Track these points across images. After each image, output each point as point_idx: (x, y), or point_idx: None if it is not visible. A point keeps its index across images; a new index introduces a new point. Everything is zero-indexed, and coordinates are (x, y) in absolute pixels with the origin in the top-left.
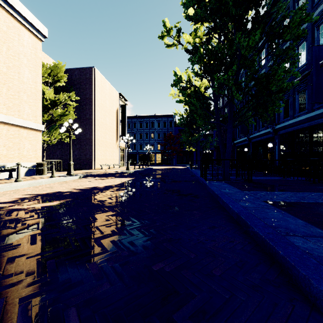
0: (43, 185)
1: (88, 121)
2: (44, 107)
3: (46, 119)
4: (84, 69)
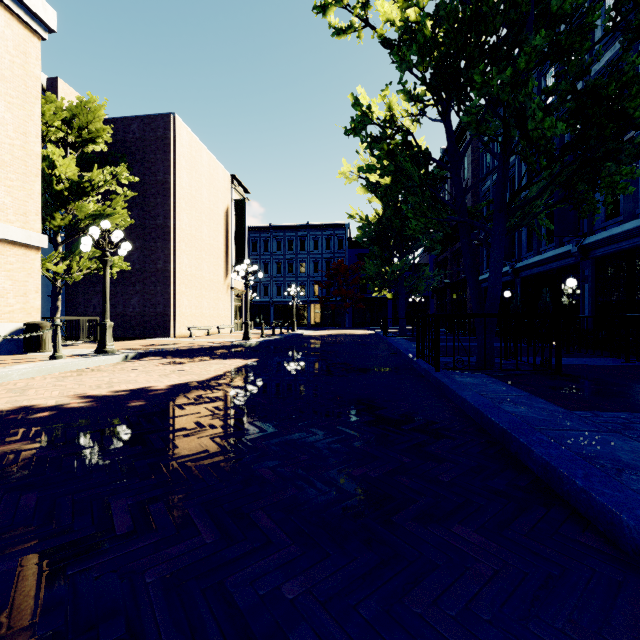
0: (11, 382)
1: (160, 232)
2: (54, 197)
3: (60, 224)
4: (152, 118)
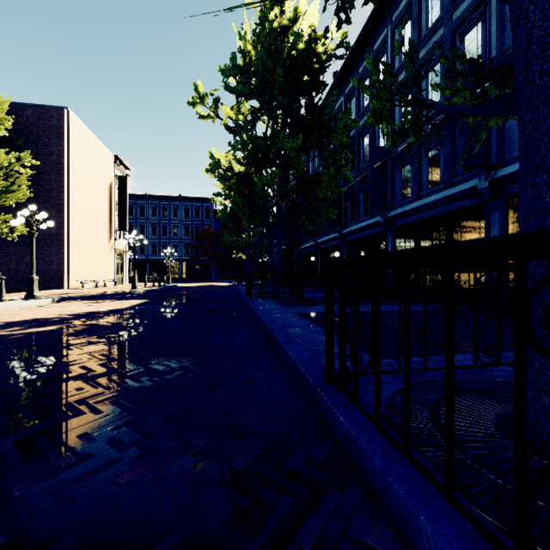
0: None
1: (54, 203)
2: None
3: None
4: (46, 109)
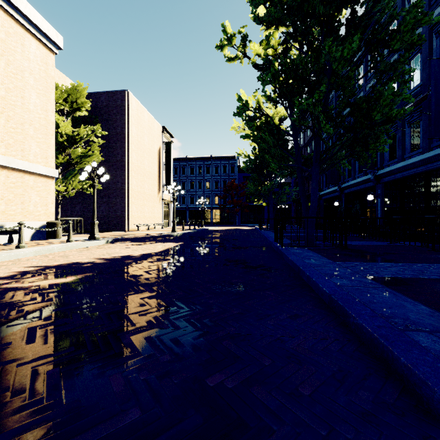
0: (55, 253)
1: (119, 164)
2: (58, 145)
3: (61, 161)
4: (114, 93)
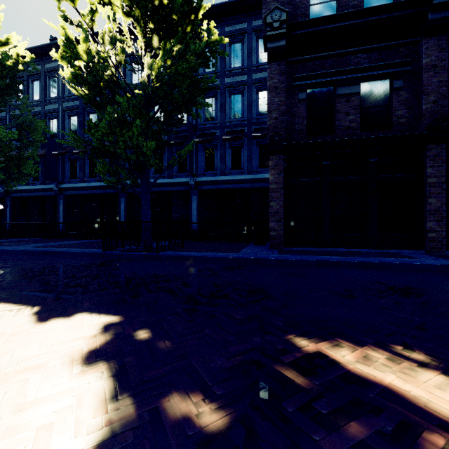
0: None
1: None
2: None
3: None
4: None
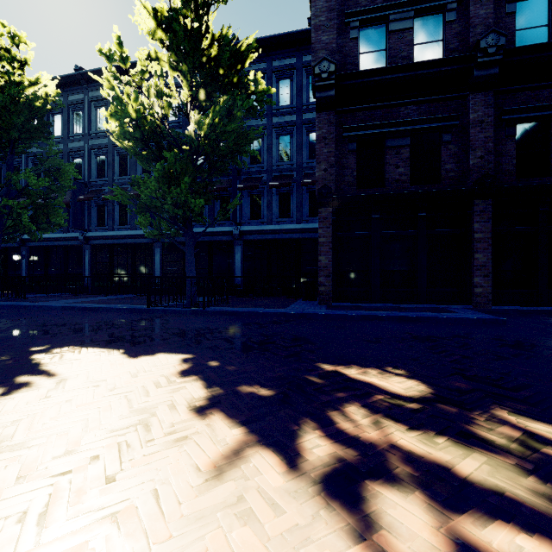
0: None
1: None
2: None
3: None
4: None
